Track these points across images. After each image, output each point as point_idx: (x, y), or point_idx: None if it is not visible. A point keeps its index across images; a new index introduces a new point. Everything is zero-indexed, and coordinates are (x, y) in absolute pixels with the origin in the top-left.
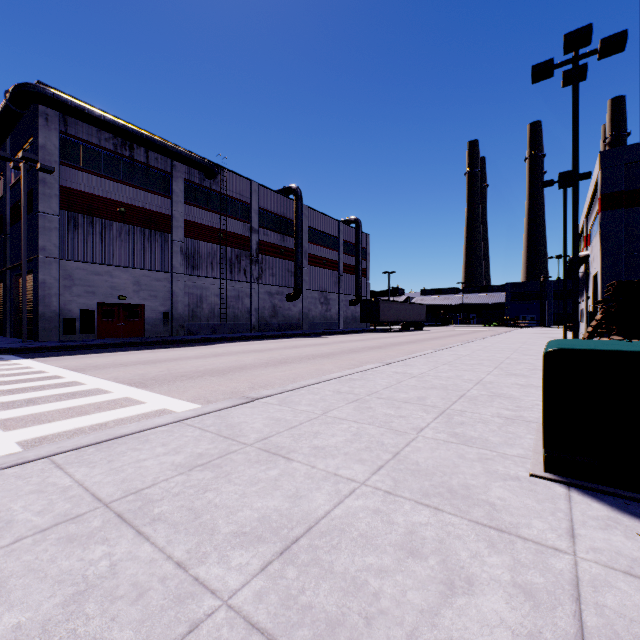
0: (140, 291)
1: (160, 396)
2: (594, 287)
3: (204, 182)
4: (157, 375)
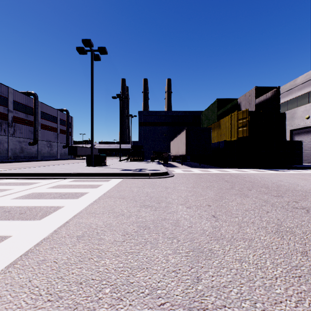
0: None
1: None
2: None
3: None
4: (2, 168)
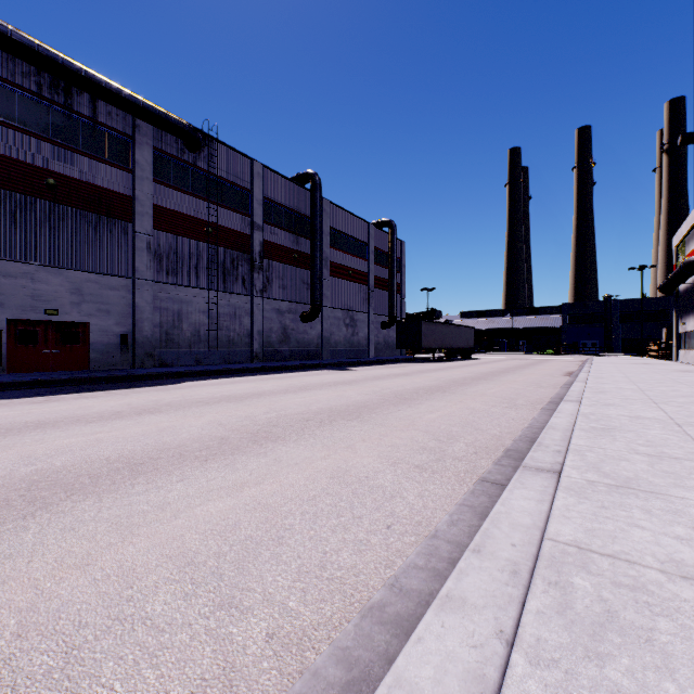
0: (82, 303)
1: None
2: None
3: (184, 155)
4: None
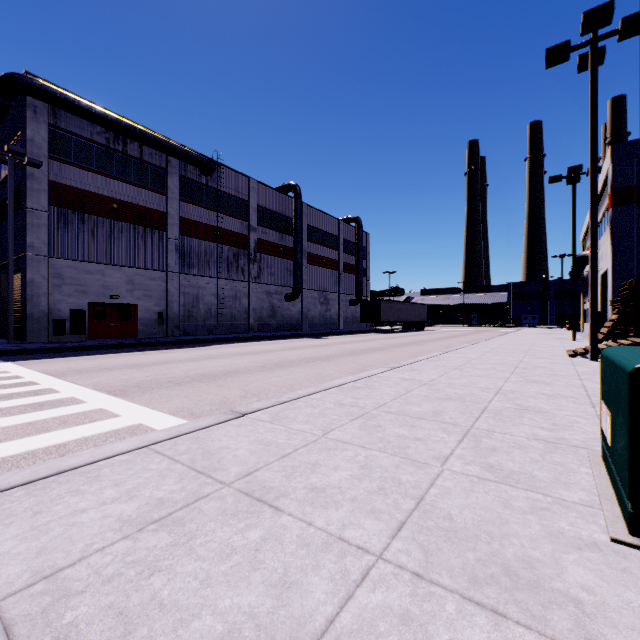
0: (134, 290)
1: (139, 407)
2: (602, 286)
3: (200, 178)
4: (142, 381)
